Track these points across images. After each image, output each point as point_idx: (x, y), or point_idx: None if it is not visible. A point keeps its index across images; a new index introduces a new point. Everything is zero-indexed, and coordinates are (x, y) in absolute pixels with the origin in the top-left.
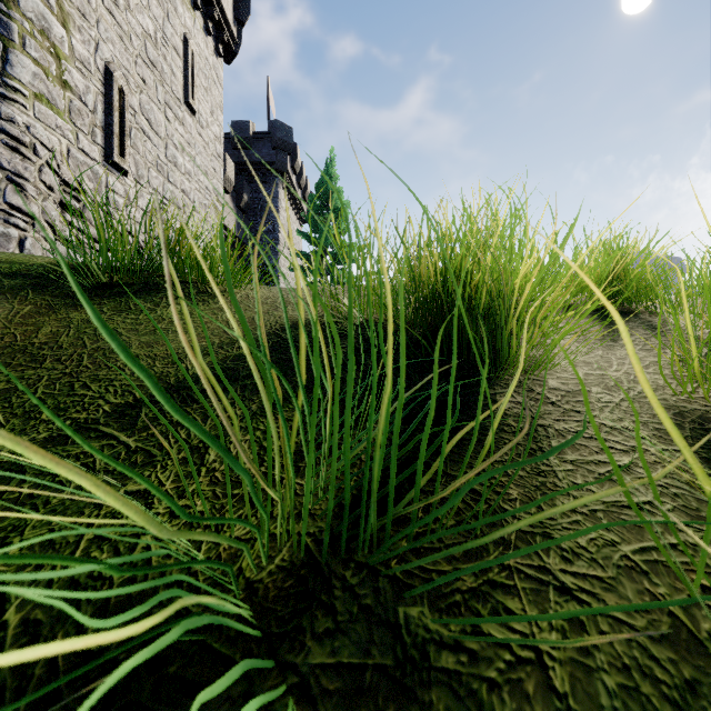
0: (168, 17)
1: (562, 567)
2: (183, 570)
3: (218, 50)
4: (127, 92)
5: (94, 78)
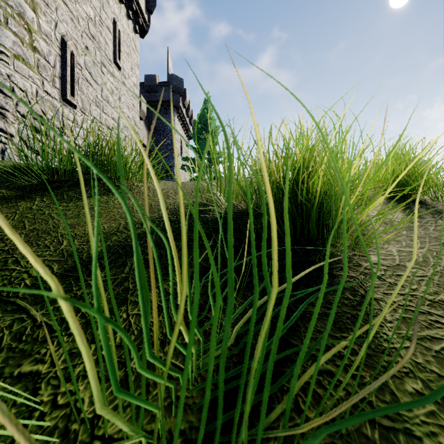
0: (103, 7)
1: None
2: None
3: (135, 29)
4: (76, 55)
5: (54, 45)
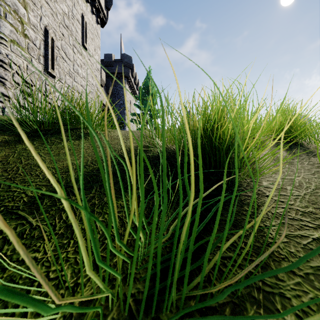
0: (74, 5)
1: None
2: None
3: (97, 21)
4: (55, 40)
5: (39, 33)
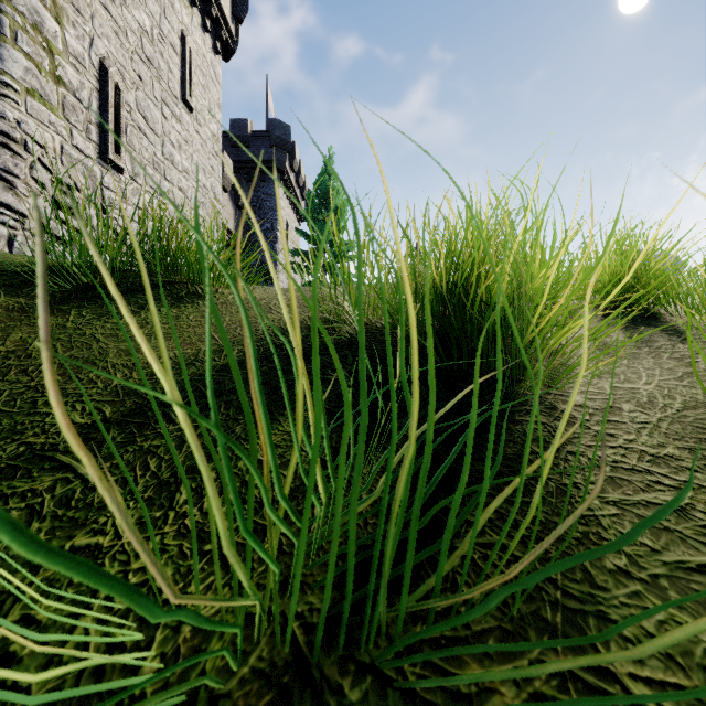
0: (165, 13)
1: (630, 668)
2: (127, 674)
3: (216, 47)
4: (122, 89)
5: (89, 74)
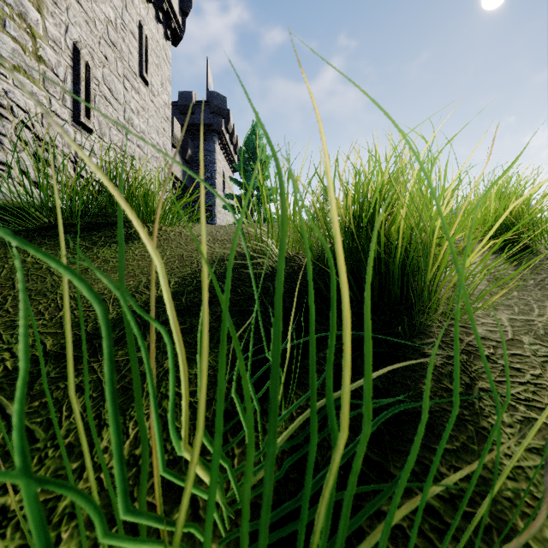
0: (126, 7)
1: None
2: None
3: (167, 35)
4: (92, 66)
5: (65, 54)
